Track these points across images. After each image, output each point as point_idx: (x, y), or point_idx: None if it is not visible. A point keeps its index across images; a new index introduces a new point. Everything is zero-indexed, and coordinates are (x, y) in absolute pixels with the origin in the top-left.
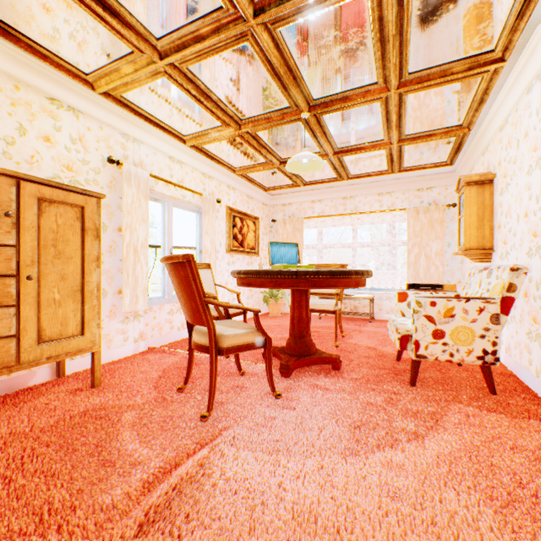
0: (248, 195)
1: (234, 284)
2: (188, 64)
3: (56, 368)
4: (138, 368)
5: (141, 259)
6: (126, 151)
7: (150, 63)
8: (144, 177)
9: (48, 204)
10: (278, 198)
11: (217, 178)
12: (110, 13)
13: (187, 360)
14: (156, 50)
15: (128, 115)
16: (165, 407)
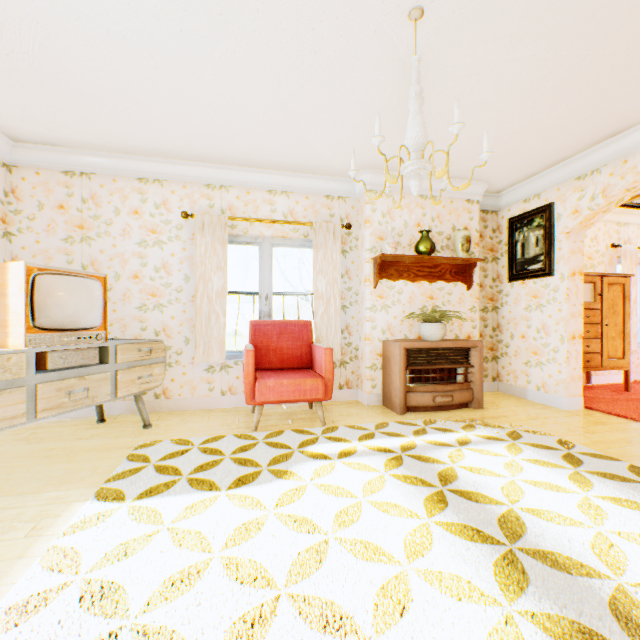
0: None
1: None
2: None
3: (583, 379)
4: None
5: (631, 312)
6: (617, 235)
7: None
8: (633, 250)
9: (609, 286)
10: None
11: None
12: None
13: None
14: None
15: (623, 209)
16: None
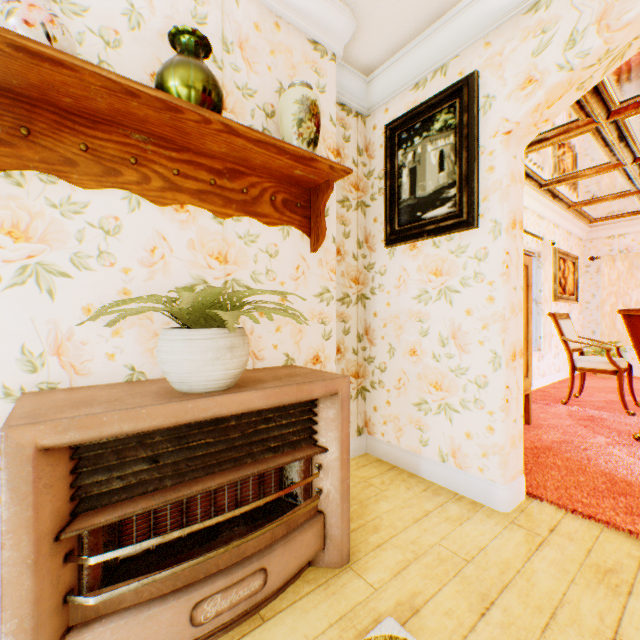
0: (566, 231)
1: (557, 336)
2: (631, 116)
3: None
4: (535, 414)
5: None
6: None
7: (586, 125)
8: None
9: None
10: (600, 229)
11: (547, 218)
12: (592, 96)
13: (577, 413)
14: (606, 112)
15: None
16: (639, 451)
